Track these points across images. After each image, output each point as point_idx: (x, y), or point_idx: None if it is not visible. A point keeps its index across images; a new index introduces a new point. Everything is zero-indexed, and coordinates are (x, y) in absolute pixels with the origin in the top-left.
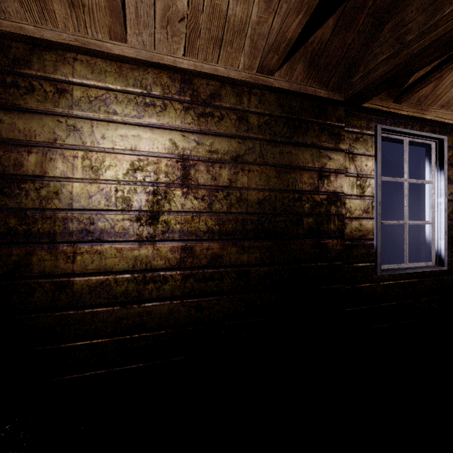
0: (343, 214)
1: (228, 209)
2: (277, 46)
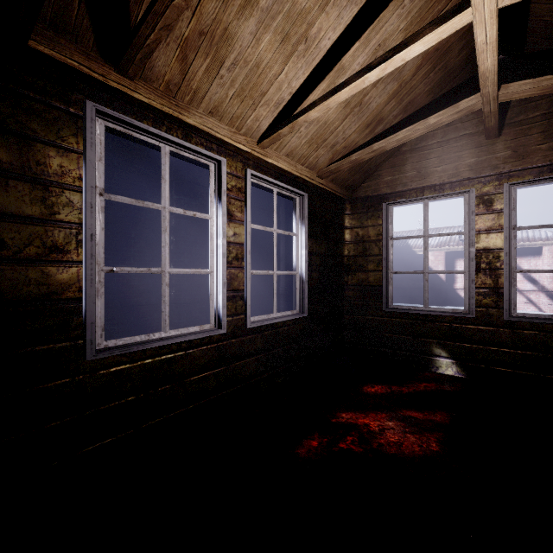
0: None
1: None
2: None
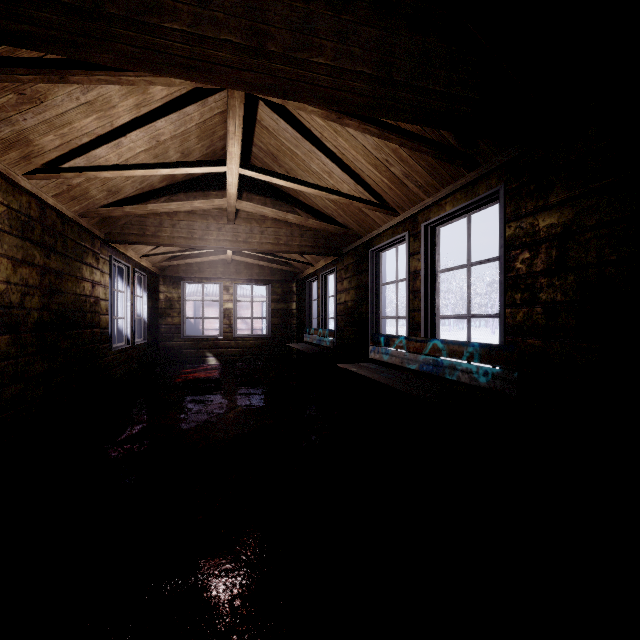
0: (100, 312)
1: (60, 308)
2: (102, 214)
